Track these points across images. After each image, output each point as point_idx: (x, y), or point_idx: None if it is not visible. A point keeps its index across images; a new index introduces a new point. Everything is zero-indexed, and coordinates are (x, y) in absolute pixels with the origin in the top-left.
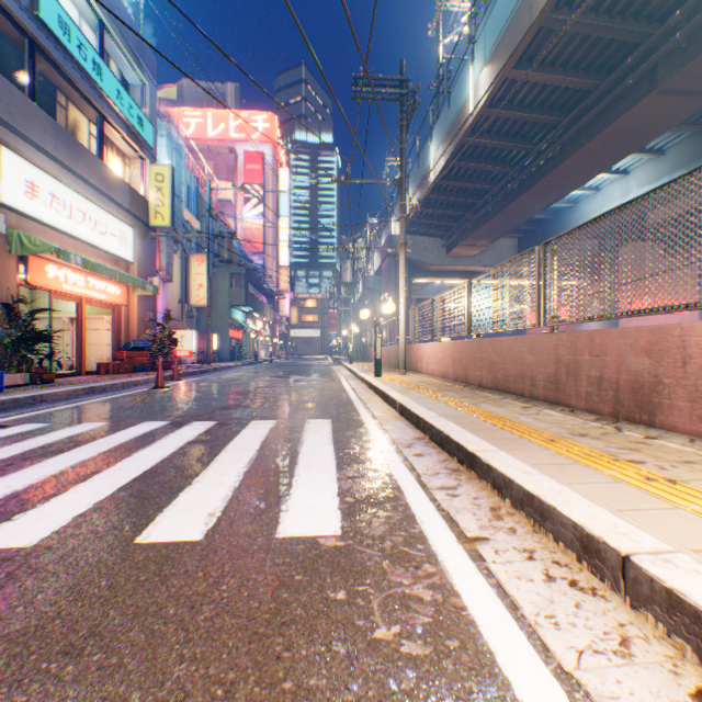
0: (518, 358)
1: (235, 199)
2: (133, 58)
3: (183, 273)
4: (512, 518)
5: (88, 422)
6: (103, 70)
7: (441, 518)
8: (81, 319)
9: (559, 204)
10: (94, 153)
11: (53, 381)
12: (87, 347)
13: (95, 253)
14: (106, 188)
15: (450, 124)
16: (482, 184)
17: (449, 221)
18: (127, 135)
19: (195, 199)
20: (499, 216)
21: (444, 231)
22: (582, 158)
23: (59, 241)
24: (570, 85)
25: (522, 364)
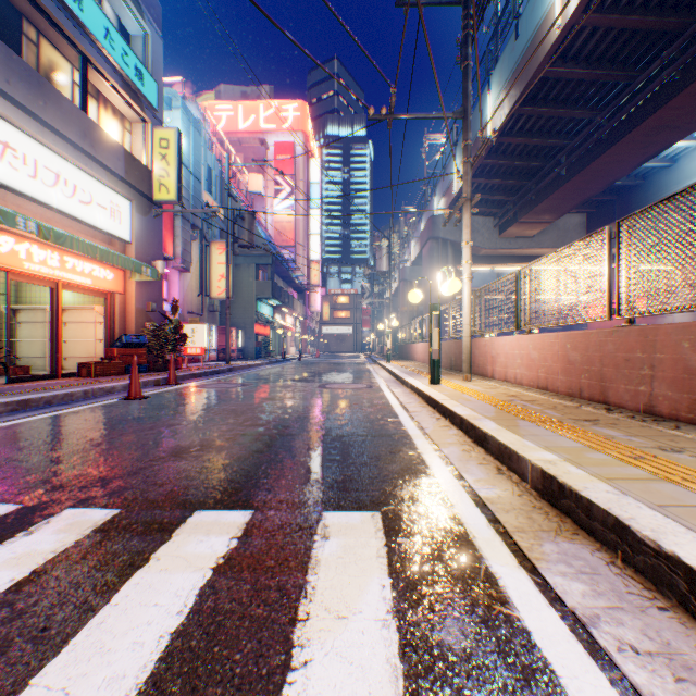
0: None
1: (265, 191)
2: None
3: (203, 263)
4: None
5: None
6: None
7: None
8: (56, 308)
9: (652, 163)
10: (79, 106)
11: None
12: (76, 343)
13: (79, 229)
14: (89, 146)
15: (518, 56)
16: (554, 140)
17: (504, 194)
18: (121, 87)
19: (218, 183)
20: (576, 179)
21: (497, 209)
22: None
23: (23, 209)
24: None
25: None
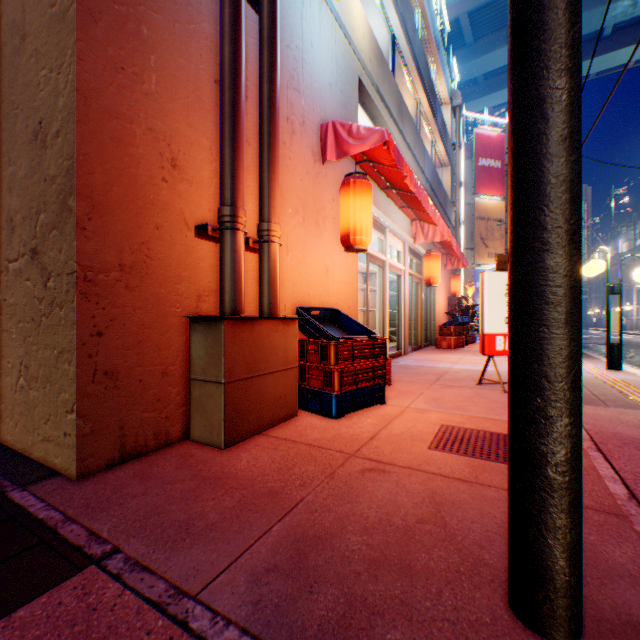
0: None
1: None
2: None
3: None
4: None
5: None
6: None
7: None
8: None
9: None
10: None
11: None
12: None
13: None
14: None
15: None
16: None
17: None
18: None
19: None
20: None
21: None
22: None
23: None
24: None
25: None
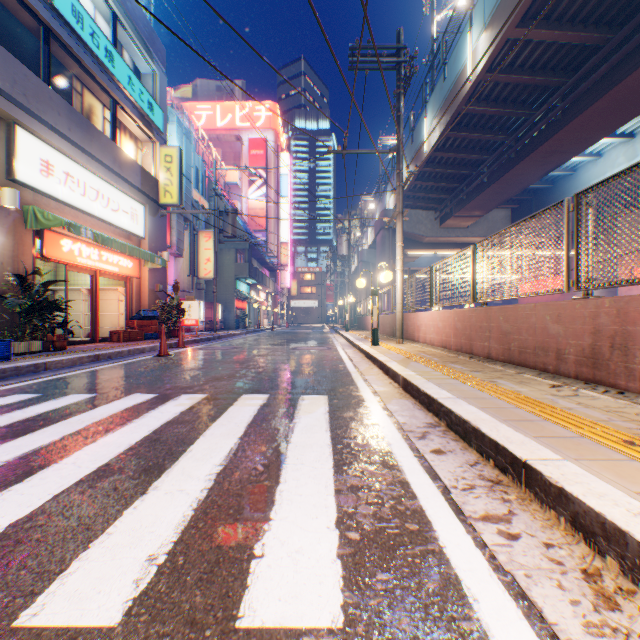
0: (538, 327)
1: (240, 182)
2: (143, 48)
3: (192, 249)
4: (636, 605)
5: (75, 394)
6: (115, 58)
7: (506, 592)
8: (95, 290)
9: (557, 172)
10: (108, 136)
11: (64, 348)
12: (103, 316)
13: (109, 229)
14: (118, 167)
15: (445, 94)
16: (477, 155)
17: (442, 193)
18: (138, 119)
19: (204, 181)
20: (495, 186)
21: (437, 204)
22: (589, 119)
23: (75, 218)
24: (578, 40)
25: (544, 335)
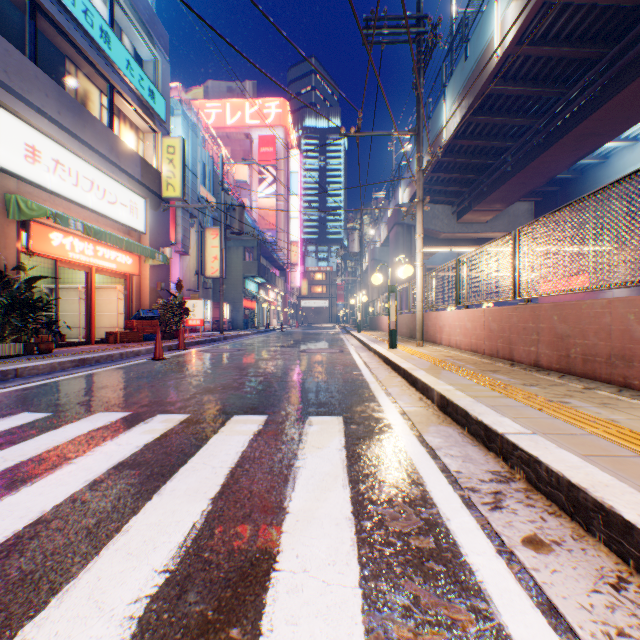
0: (616, 329)
1: (250, 180)
2: (144, 31)
3: (199, 246)
4: None
5: (27, 412)
6: (111, 39)
7: None
8: (90, 288)
9: (587, 160)
10: (105, 124)
11: (50, 351)
12: (101, 316)
13: (106, 223)
14: (115, 157)
15: (467, 75)
16: (500, 142)
17: (460, 186)
18: (138, 106)
19: (211, 177)
20: (519, 175)
21: (454, 198)
22: (633, 94)
23: (67, 210)
24: (626, 1)
25: (626, 339)
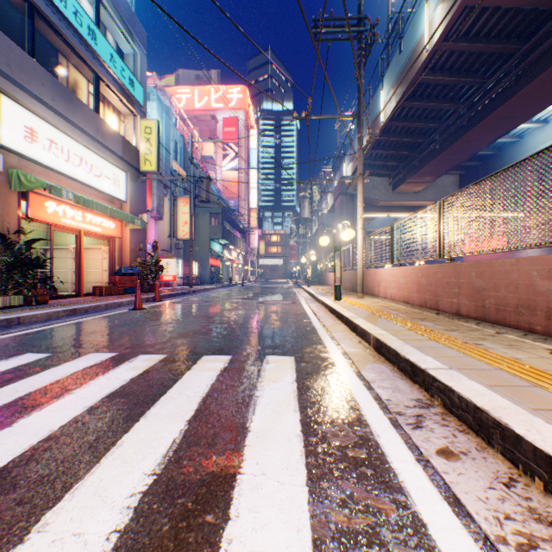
0: (522, 284)
1: (215, 155)
2: (125, 29)
3: (172, 213)
4: None
5: (31, 353)
6: (97, 36)
7: None
8: (79, 249)
9: (504, 139)
10: (92, 108)
11: (46, 302)
12: (89, 272)
13: (93, 193)
14: (101, 137)
15: (401, 66)
16: (429, 123)
17: (395, 161)
18: (120, 93)
19: (182, 153)
20: (446, 152)
21: (391, 171)
22: (542, 84)
23: (60, 182)
24: (536, 5)
25: (530, 292)
